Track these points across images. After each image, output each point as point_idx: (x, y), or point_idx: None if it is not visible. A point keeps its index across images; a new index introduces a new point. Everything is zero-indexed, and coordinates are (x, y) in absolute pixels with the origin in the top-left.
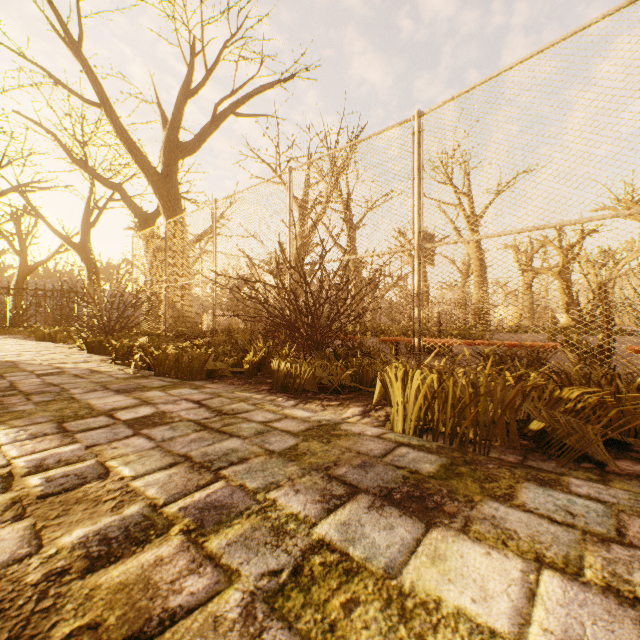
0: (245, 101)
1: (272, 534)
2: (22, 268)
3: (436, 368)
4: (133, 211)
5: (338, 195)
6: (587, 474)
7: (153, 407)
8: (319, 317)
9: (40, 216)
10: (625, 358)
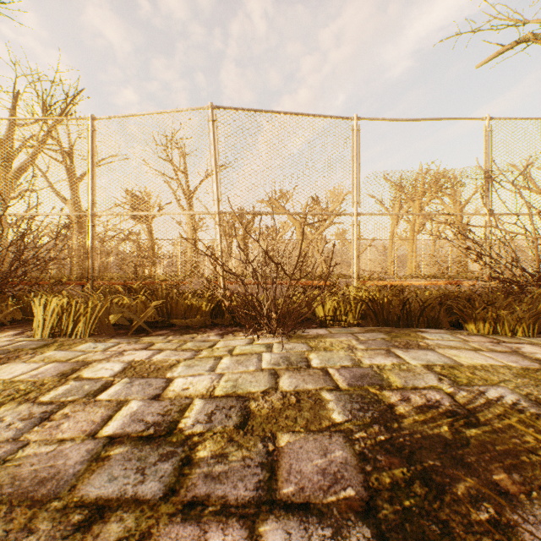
0: None
1: None
2: None
3: (65, 294)
4: None
5: (57, 143)
6: (137, 337)
7: None
8: None
9: None
10: (247, 290)
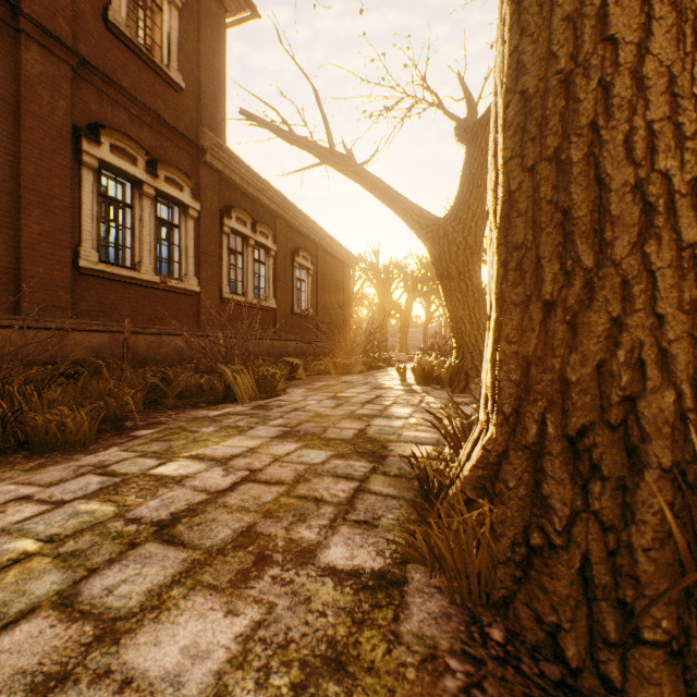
0: None
1: None
2: None
3: None
4: None
5: None
6: None
7: None
8: None
9: None
10: None
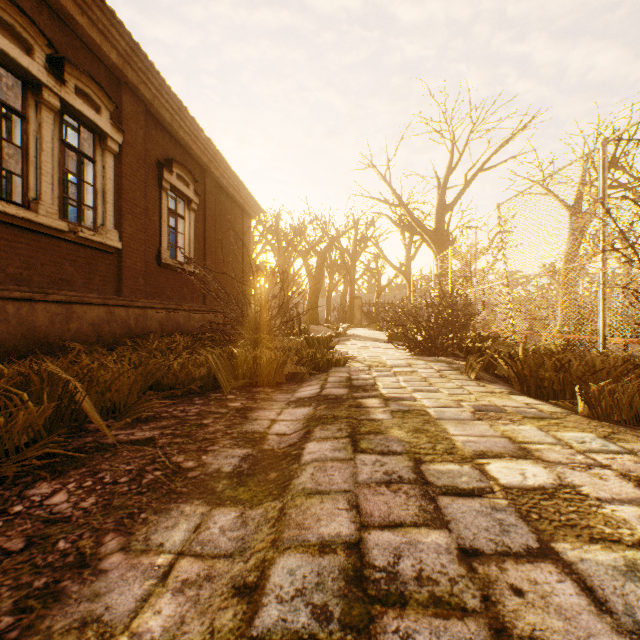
0: (488, 160)
1: (366, 347)
2: (378, 289)
3: None
4: (429, 247)
5: None
6: None
7: (375, 342)
8: (456, 319)
9: (384, 258)
10: None
